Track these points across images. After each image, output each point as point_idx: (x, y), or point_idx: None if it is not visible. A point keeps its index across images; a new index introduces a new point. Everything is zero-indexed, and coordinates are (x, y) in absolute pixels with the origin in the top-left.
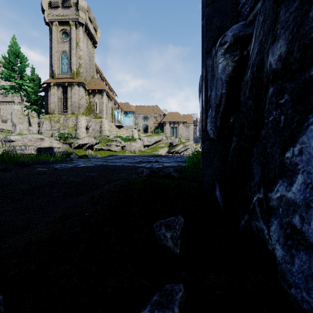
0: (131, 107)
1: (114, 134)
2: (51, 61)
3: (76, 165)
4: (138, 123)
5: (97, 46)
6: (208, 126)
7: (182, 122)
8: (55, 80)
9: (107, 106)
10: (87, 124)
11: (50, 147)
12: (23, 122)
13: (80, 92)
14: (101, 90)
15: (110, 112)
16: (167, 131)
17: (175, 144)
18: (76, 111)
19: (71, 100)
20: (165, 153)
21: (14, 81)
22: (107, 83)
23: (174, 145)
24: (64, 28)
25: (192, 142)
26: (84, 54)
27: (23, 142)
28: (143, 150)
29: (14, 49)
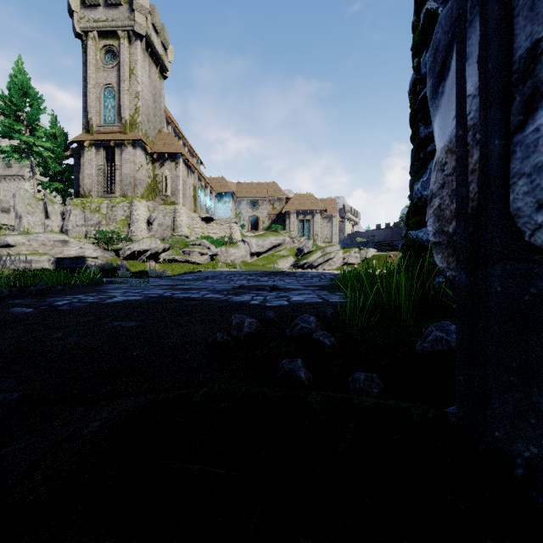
0: (229, 185)
1: (198, 232)
2: (85, 102)
3: (105, 297)
4: (241, 213)
5: (167, 77)
6: (515, 193)
7: (319, 212)
8: (91, 136)
9: (186, 183)
10: (150, 216)
11: (79, 257)
12: (34, 212)
13: (137, 158)
14: (176, 154)
15: (191, 193)
16: (292, 227)
17: (307, 251)
18: (130, 192)
19: (121, 173)
20: (288, 267)
21: (19, 139)
22: (187, 142)
23: (306, 253)
24: (108, 43)
25: (338, 247)
26: (145, 89)
27: (30, 247)
28: (249, 261)
29: (20, 80)
